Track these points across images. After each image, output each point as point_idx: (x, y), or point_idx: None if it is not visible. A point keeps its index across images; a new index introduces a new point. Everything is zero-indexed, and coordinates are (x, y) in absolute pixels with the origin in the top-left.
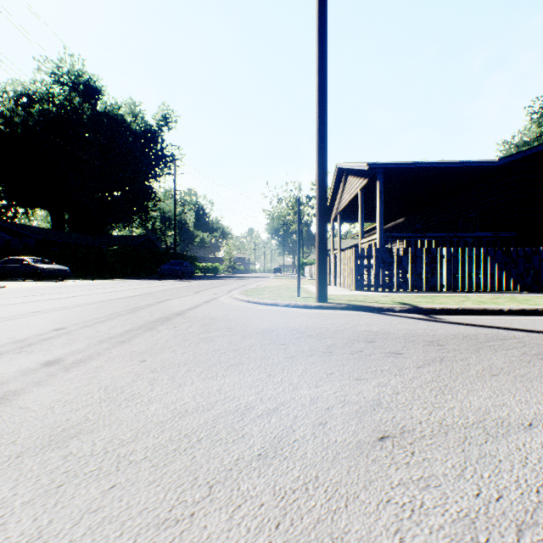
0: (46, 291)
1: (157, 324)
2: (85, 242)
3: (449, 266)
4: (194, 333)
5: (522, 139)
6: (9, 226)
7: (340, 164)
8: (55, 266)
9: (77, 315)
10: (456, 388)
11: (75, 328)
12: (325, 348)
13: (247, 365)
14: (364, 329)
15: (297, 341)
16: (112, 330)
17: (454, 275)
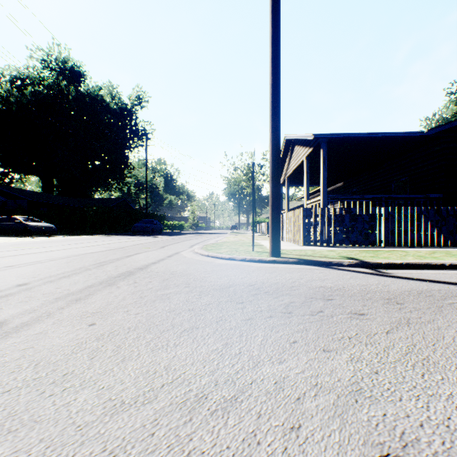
0: (30, 246)
1: (118, 279)
2: (70, 203)
3: (386, 224)
4: (152, 290)
5: (441, 116)
6: (5, 189)
7: (288, 135)
8: (43, 224)
9: (46, 269)
10: (441, 363)
11: (38, 284)
12: (283, 307)
13: (202, 329)
14: (319, 285)
15: (254, 299)
16: (73, 286)
17: (391, 231)
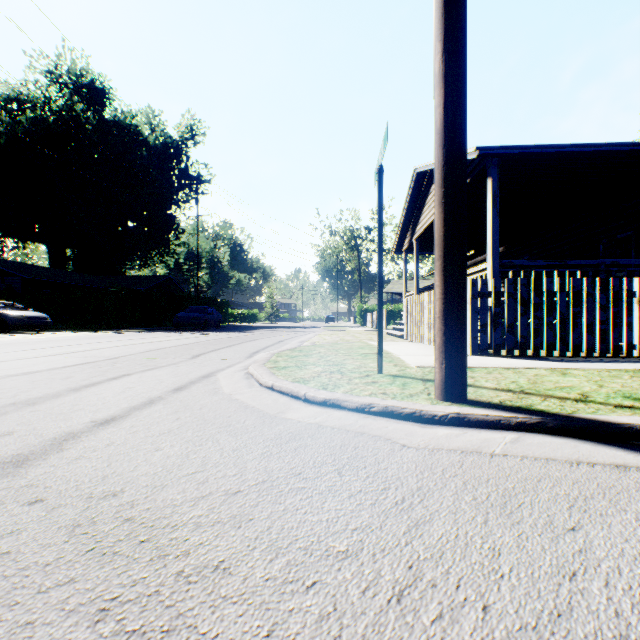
0: None
1: None
2: (88, 283)
3: None
4: None
5: None
6: None
7: (422, 165)
8: (28, 313)
9: None
10: None
11: None
12: None
13: None
14: None
15: None
16: None
17: None
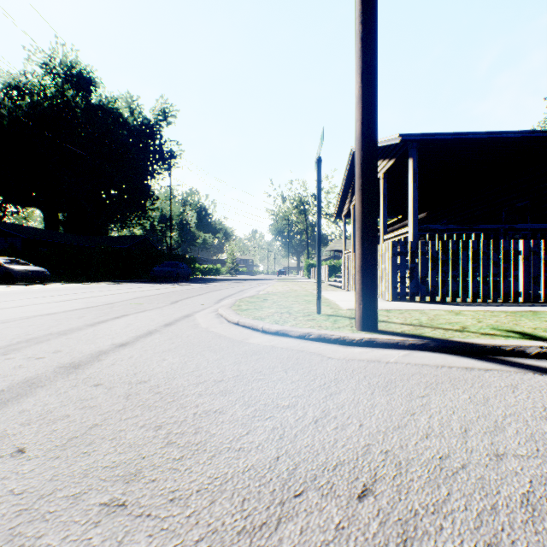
0: None
1: None
2: (77, 242)
3: (527, 267)
4: None
5: None
6: None
7: None
8: (30, 268)
9: None
10: None
11: None
12: None
13: None
14: None
15: None
16: None
17: (534, 279)
